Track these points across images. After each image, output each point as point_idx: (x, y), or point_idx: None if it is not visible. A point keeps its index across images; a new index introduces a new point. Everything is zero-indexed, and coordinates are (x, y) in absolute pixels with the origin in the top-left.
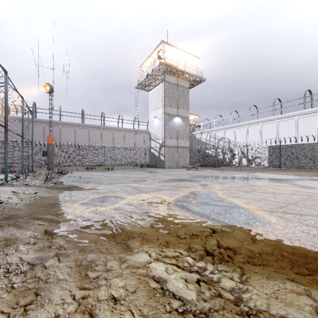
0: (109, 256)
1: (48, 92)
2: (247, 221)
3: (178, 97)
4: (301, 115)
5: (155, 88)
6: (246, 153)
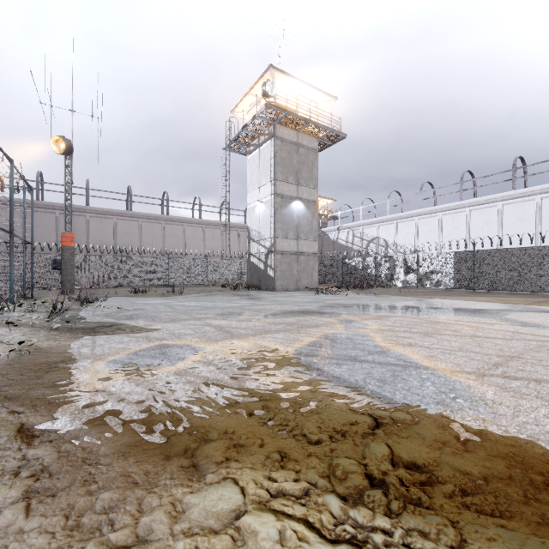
0: (149, 497)
1: (63, 153)
2: (440, 398)
3: (298, 165)
4: (508, 200)
5: (258, 150)
6: (415, 264)
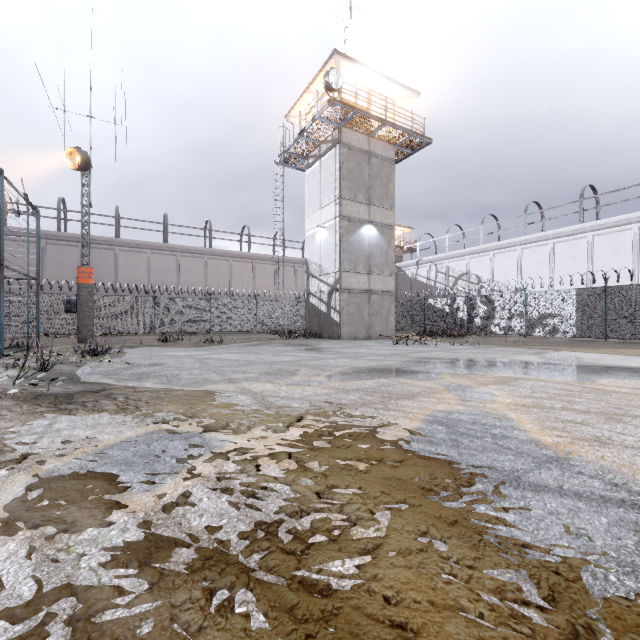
0: None
1: (78, 168)
2: None
3: (370, 179)
4: None
5: (319, 162)
6: (522, 305)
